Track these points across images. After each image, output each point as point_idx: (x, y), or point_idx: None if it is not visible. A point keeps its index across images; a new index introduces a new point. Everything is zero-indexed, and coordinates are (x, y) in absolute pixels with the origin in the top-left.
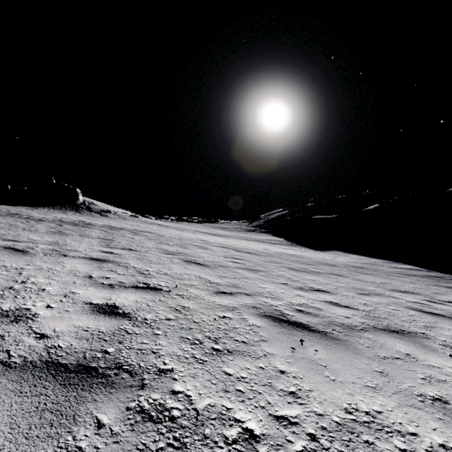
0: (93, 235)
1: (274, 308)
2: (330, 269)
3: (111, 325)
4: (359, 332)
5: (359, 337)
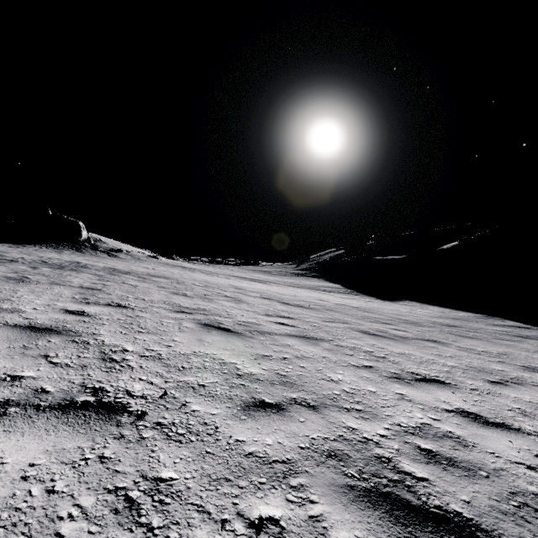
0: (74, 282)
1: (375, 451)
2: (416, 330)
3: None
4: None
5: None
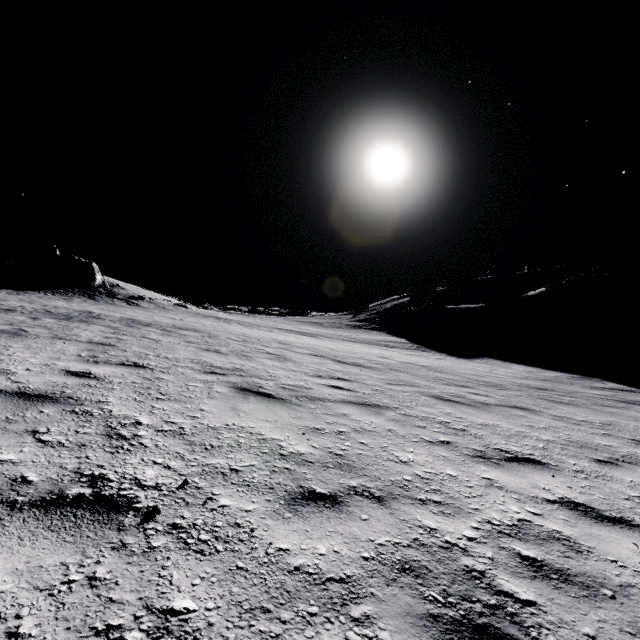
0: (82, 336)
1: (462, 562)
2: (499, 395)
3: None
4: None
5: None
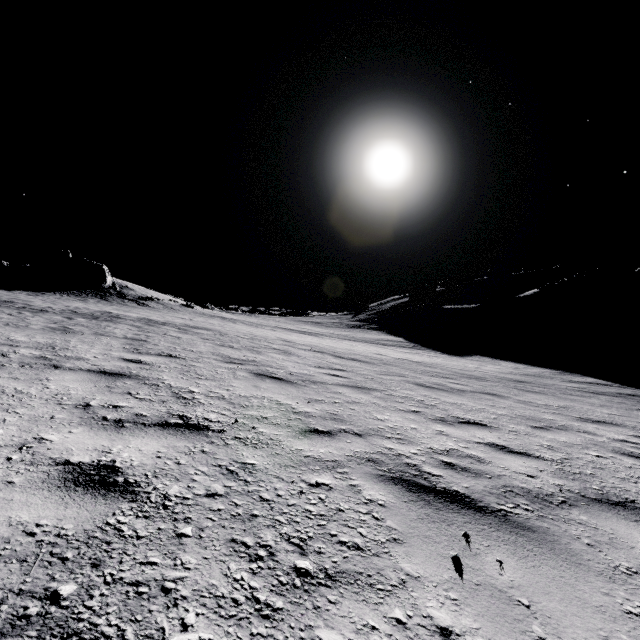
0: (117, 333)
1: (405, 461)
2: (477, 385)
3: (91, 517)
4: (562, 510)
5: (565, 522)
